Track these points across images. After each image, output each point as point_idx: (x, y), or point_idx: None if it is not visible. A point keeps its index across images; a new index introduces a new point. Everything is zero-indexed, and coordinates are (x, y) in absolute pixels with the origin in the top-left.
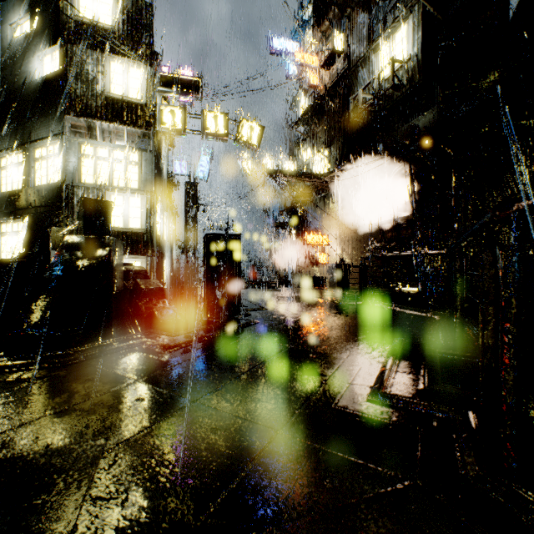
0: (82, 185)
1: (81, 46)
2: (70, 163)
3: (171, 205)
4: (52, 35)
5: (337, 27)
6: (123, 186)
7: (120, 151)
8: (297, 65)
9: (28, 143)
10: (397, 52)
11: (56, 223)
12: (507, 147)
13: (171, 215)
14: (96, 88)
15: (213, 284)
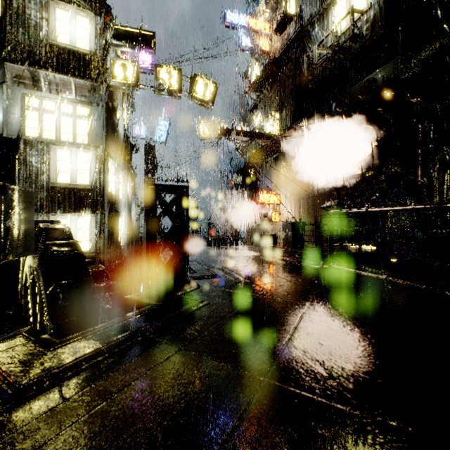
0: (25, 138)
1: None
2: (12, 115)
3: (128, 165)
4: None
5: None
6: (72, 141)
7: (68, 104)
8: (250, 31)
9: None
10: (355, 3)
11: None
12: None
13: (129, 175)
14: (39, 34)
15: (155, 246)
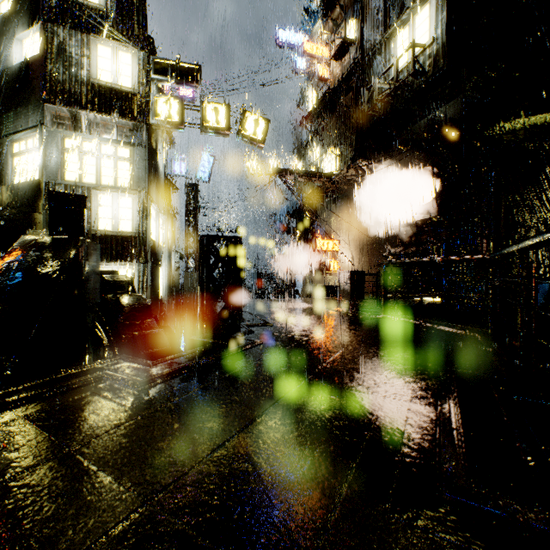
0: (65, 183)
1: (63, 26)
2: (51, 158)
3: (169, 208)
4: (31, 14)
5: (349, 14)
6: (113, 185)
7: (109, 145)
8: (306, 56)
9: (6, 136)
10: (418, 35)
11: (35, 225)
12: (548, 137)
13: (169, 219)
14: (80, 73)
15: (209, 295)
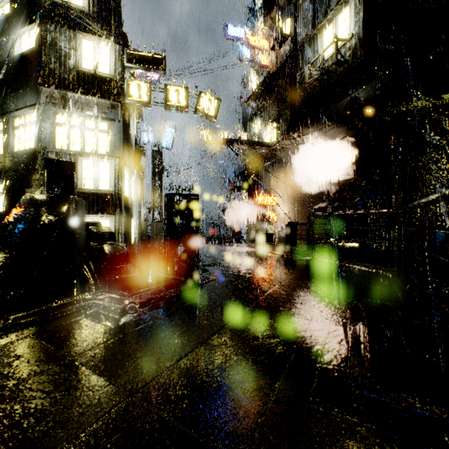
0: (56, 151)
1: (54, 24)
2: (45, 131)
3: (139, 170)
4: (29, 15)
5: (285, 14)
6: (94, 152)
7: (91, 120)
8: (250, 47)
9: (8, 113)
10: (340, 32)
11: (32, 185)
12: (444, 114)
13: (139, 179)
14: (68, 62)
15: (172, 241)
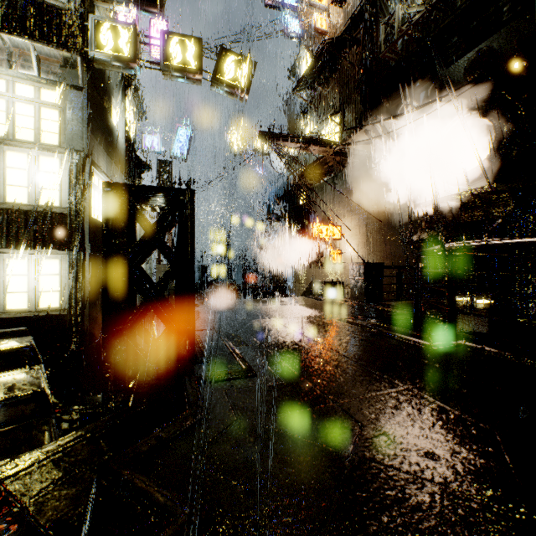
0: None
1: None
2: None
3: None
4: None
5: None
6: (33, 140)
7: (27, 84)
8: (300, 2)
9: None
10: None
11: None
12: None
13: None
14: None
15: (123, 311)
